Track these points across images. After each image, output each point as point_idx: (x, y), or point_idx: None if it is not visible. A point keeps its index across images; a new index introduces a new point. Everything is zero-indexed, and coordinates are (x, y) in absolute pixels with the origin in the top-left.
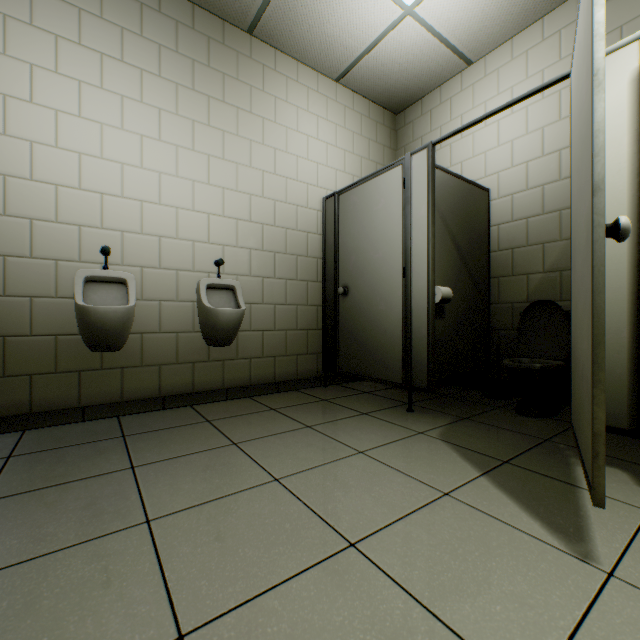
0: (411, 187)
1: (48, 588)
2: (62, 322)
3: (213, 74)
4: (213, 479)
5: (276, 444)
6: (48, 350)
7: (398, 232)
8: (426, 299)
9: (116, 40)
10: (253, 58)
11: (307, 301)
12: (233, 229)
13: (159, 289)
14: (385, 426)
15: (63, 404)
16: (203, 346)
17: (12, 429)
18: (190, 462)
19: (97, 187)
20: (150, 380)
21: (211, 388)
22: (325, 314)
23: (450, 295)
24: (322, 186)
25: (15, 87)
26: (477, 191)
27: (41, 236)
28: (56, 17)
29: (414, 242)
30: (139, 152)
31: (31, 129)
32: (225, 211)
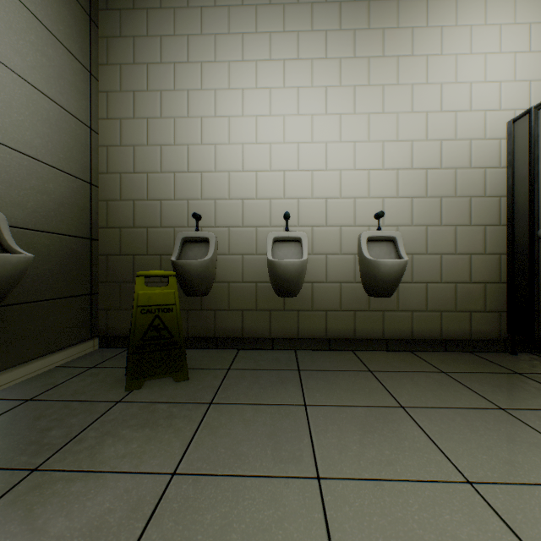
0: None
1: (237, 518)
2: (259, 273)
3: (372, 34)
4: (382, 448)
5: (456, 423)
6: (251, 293)
7: None
8: None
9: (293, 44)
10: None
11: (484, 249)
12: (393, 180)
13: (325, 244)
14: None
15: (260, 334)
16: (363, 296)
17: (232, 347)
18: (355, 416)
19: (281, 167)
20: (318, 323)
21: (370, 337)
22: (512, 264)
23: None
24: (506, 108)
25: (234, 109)
26: None
27: (247, 211)
28: (256, 47)
29: None
30: (310, 130)
31: (242, 135)
32: (384, 164)
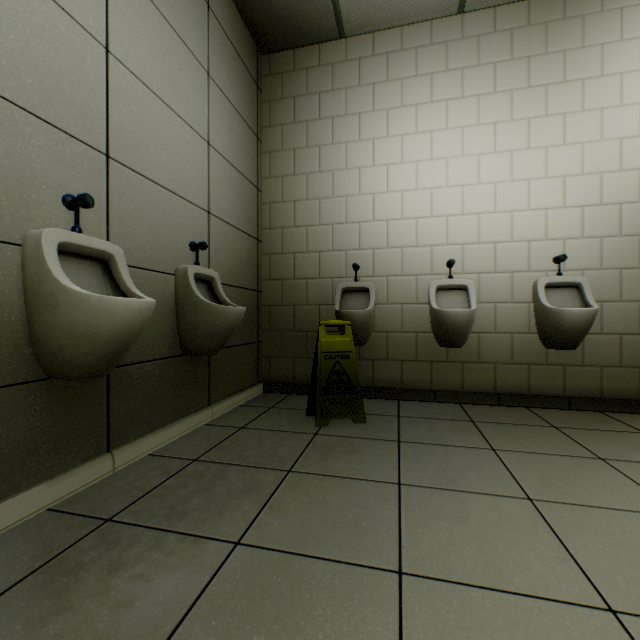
0: None
1: (469, 514)
2: (419, 322)
3: (550, 59)
4: (586, 486)
5: None
6: (411, 343)
7: None
8: None
9: (457, 82)
10: (604, 10)
11: None
12: (576, 219)
13: (493, 292)
14: None
15: (420, 385)
16: (539, 348)
17: (391, 397)
18: (550, 461)
19: (443, 212)
20: (485, 376)
21: (548, 393)
22: None
23: None
24: None
25: (392, 157)
26: None
27: (407, 259)
28: (416, 91)
29: None
30: (475, 171)
31: (401, 182)
32: (565, 201)
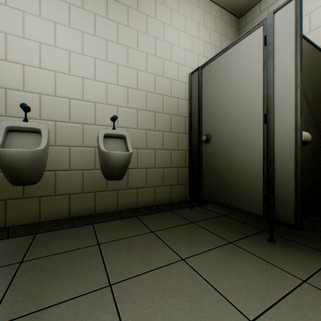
0: (274, 41)
1: None
2: None
3: None
4: None
5: (151, 290)
6: None
7: (258, 85)
8: (292, 141)
9: None
10: None
11: (178, 147)
12: (125, 94)
13: (69, 137)
14: (258, 264)
15: None
16: (102, 180)
17: None
18: None
19: (20, 59)
20: (62, 205)
21: (108, 210)
22: (191, 156)
23: (309, 138)
24: (188, 66)
25: None
26: (319, 54)
27: None
28: None
29: (277, 90)
30: (53, 35)
31: None
32: (119, 81)
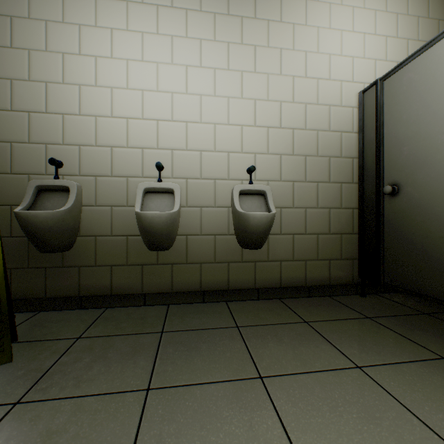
0: None
1: None
2: (131, 225)
3: None
4: None
5: (315, 397)
6: (122, 247)
7: None
8: None
9: None
10: None
11: (340, 204)
12: (264, 137)
13: (200, 197)
14: None
15: (131, 290)
16: (236, 248)
17: (99, 306)
18: (204, 401)
19: (154, 115)
20: (193, 276)
21: (243, 287)
22: (362, 217)
23: None
24: (358, 80)
25: (102, 49)
26: None
27: (117, 159)
28: None
29: None
30: (184, 80)
31: (111, 78)
32: (256, 121)
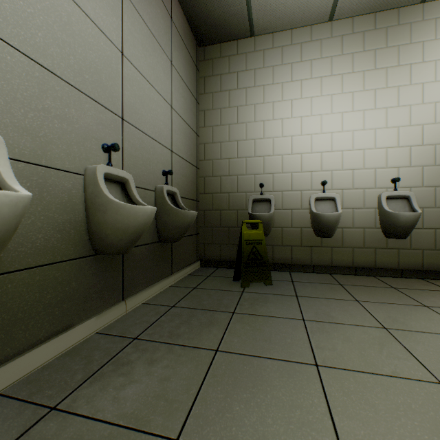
0: None
1: (350, 336)
2: (303, 221)
3: (389, 51)
4: (419, 321)
5: None
6: (297, 235)
7: None
8: None
9: (328, 66)
10: (424, 19)
11: None
12: (406, 154)
13: (352, 201)
14: None
15: (303, 262)
16: (382, 238)
17: (284, 270)
18: (394, 307)
19: (318, 149)
20: (346, 256)
21: (388, 267)
22: None
23: None
24: None
25: (285, 113)
26: None
27: (295, 180)
28: (301, 71)
29: None
30: (340, 123)
31: (291, 130)
32: (399, 143)
